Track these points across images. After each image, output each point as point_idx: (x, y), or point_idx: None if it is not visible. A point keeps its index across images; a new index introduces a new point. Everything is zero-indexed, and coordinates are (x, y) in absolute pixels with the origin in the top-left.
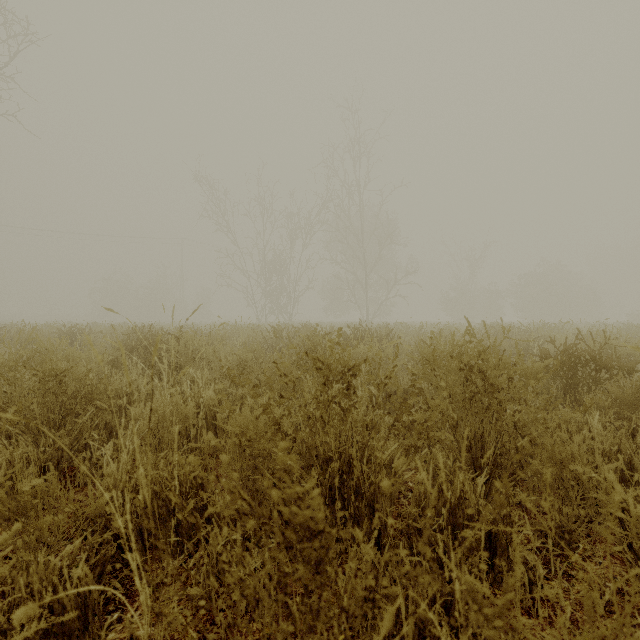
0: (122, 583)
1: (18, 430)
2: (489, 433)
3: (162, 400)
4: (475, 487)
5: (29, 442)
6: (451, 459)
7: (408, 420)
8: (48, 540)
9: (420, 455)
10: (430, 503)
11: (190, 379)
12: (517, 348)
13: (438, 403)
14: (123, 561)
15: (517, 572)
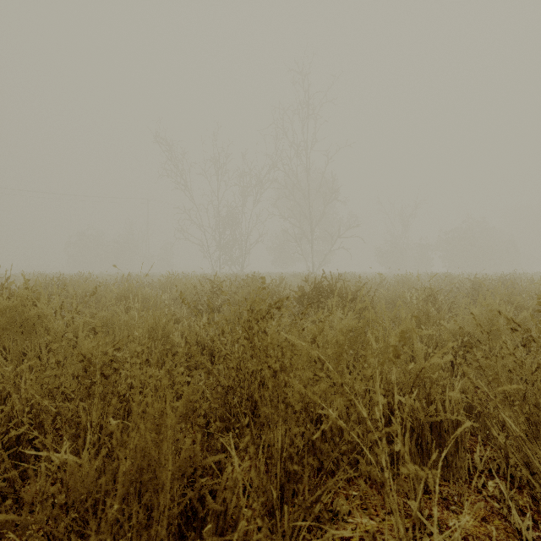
0: None
1: None
2: None
3: None
4: None
5: None
6: None
7: None
8: None
9: None
10: None
11: None
12: None
13: None
14: None
15: None
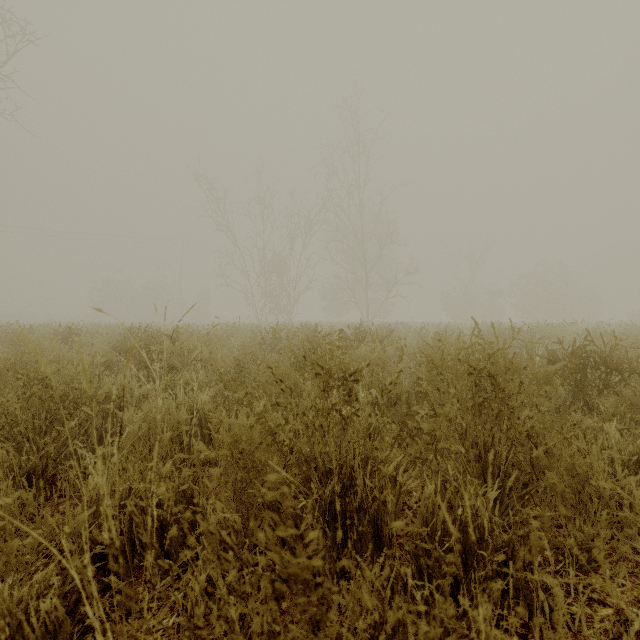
0: (103, 608)
1: (0, 437)
2: (499, 441)
3: (153, 405)
4: (486, 500)
5: (10, 450)
6: (461, 472)
7: (411, 425)
8: (27, 558)
9: (427, 467)
10: (438, 519)
11: (185, 381)
12: (527, 350)
13: (447, 411)
14: (106, 583)
15: (559, 631)
